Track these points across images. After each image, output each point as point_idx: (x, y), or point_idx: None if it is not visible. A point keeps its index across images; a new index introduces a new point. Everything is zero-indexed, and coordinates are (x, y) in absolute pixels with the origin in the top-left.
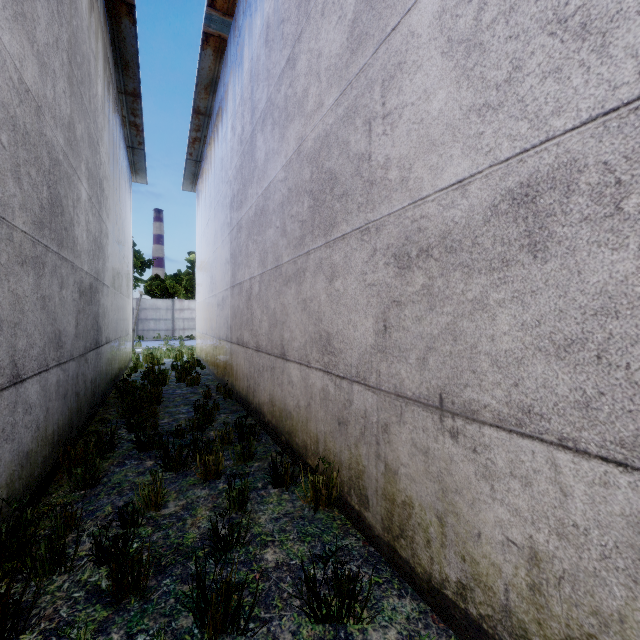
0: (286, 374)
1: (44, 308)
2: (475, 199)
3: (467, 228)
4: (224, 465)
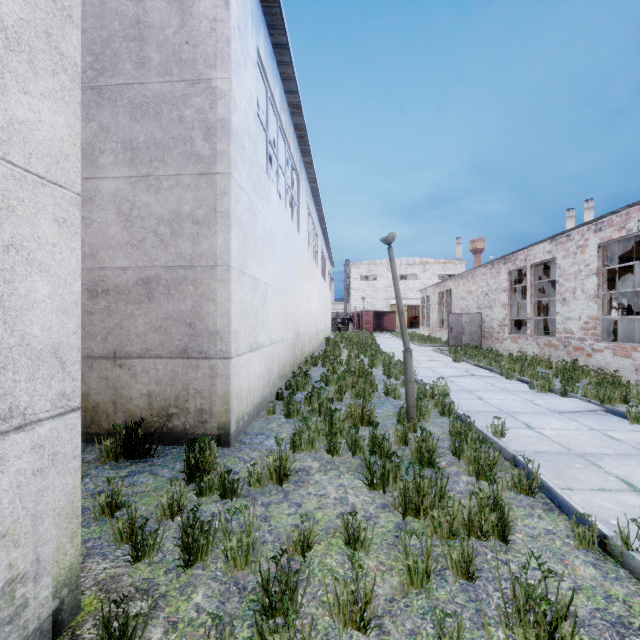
0: None
1: None
2: (130, 277)
3: (127, 286)
4: None
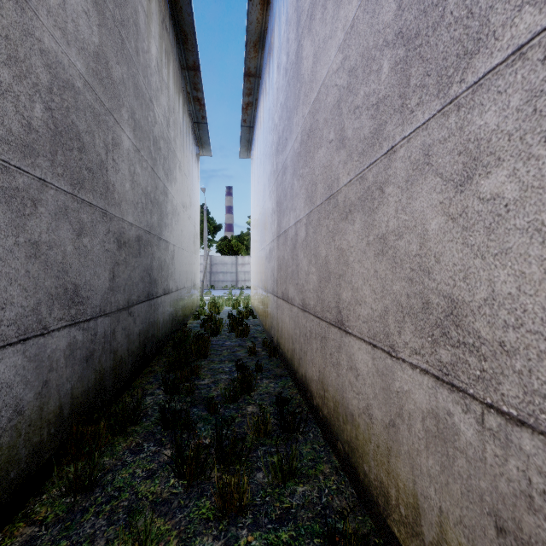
0: (345, 353)
1: (36, 257)
2: None
3: None
4: (255, 480)
